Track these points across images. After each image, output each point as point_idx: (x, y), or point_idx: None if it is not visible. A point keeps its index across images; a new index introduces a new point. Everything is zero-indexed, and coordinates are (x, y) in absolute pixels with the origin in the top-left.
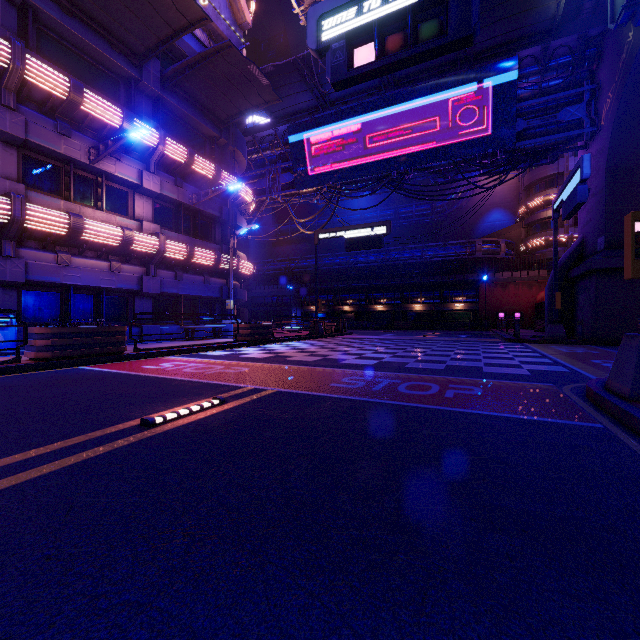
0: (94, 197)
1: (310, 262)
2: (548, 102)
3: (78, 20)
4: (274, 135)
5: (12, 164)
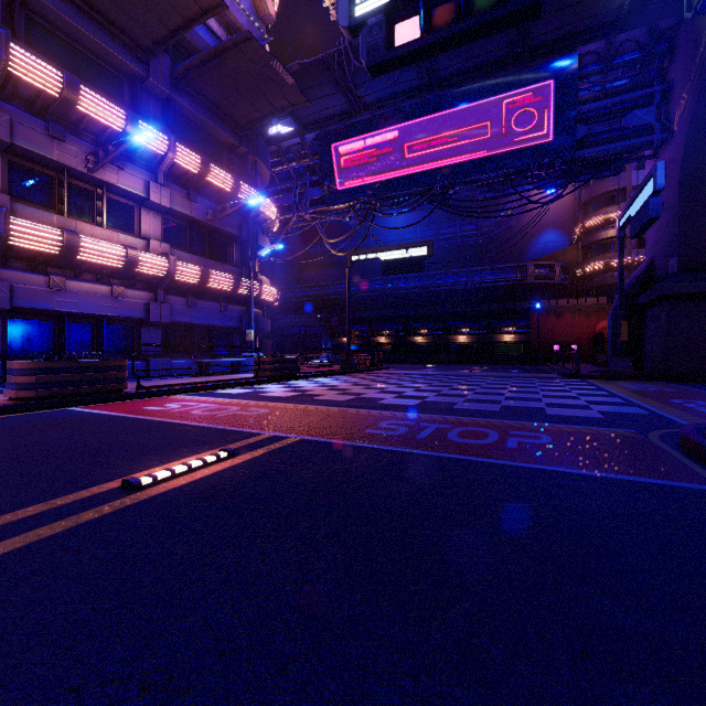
0: (93, 211)
1: (342, 288)
2: (612, 105)
3: (74, 7)
4: (301, 144)
5: None
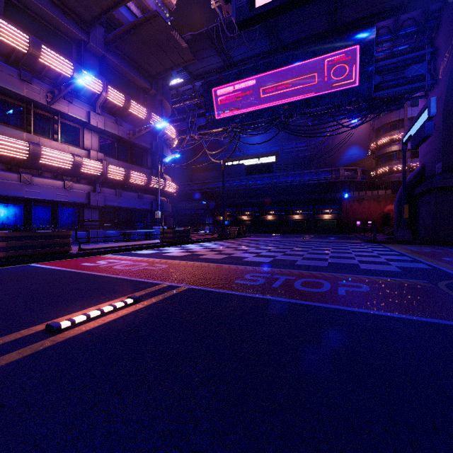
0: (51, 131)
1: (219, 184)
2: (398, 62)
3: None
4: (192, 89)
5: None
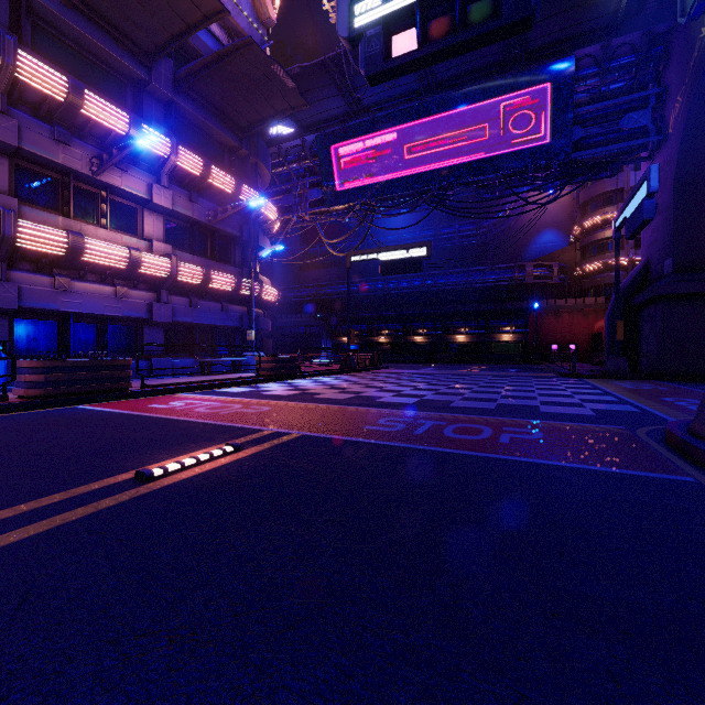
0: (97, 213)
1: (341, 288)
2: (608, 108)
3: (78, 12)
4: (301, 146)
5: (2, 175)
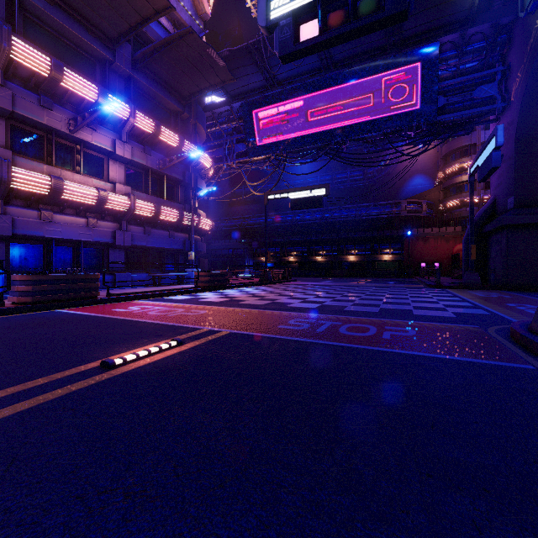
0: (73, 162)
1: (260, 220)
2: (465, 81)
3: (59, 8)
4: (230, 111)
5: (1, 133)
